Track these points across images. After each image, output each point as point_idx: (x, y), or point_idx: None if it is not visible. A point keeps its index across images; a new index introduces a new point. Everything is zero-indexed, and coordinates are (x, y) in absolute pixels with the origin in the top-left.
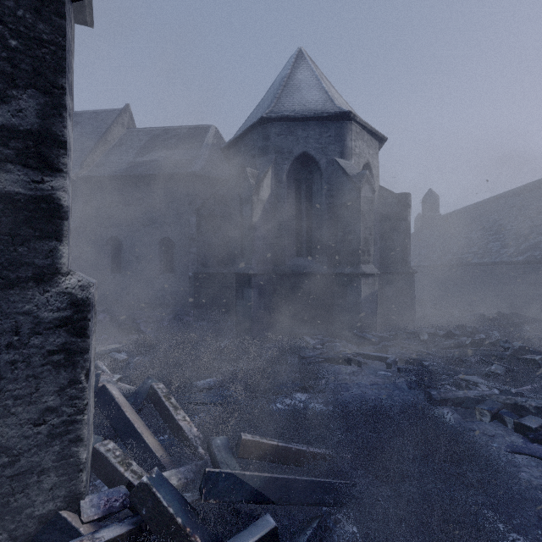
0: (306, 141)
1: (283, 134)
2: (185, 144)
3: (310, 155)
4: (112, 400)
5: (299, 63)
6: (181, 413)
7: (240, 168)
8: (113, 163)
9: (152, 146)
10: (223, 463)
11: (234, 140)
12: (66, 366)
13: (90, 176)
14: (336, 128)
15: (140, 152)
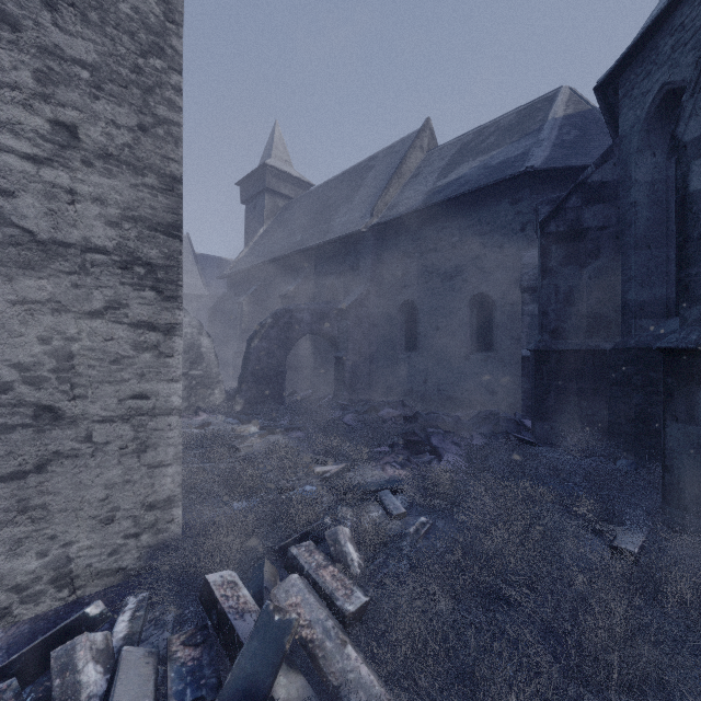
0: None
1: None
2: (512, 135)
3: None
4: None
5: None
6: None
7: (654, 101)
8: (408, 198)
9: (459, 159)
10: None
11: (635, 42)
12: None
13: (380, 223)
14: None
15: (441, 174)
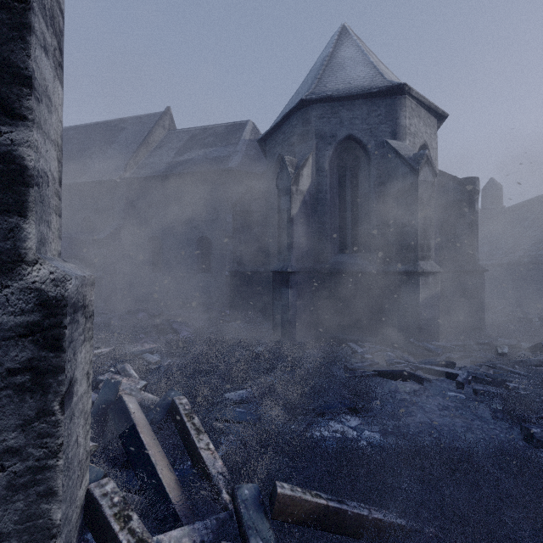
0: (352, 122)
1: (325, 116)
2: (223, 141)
3: (356, 138)
4: (127, 417)
5: (342, 40)
6: (204, 439)
7: (277, 159)
8: (154, 164)
9: (191, 146)
10: (252, 528)
11: (271, 129)
12: (33, 390)
13: (132, 178)
14: (387, 105)
15: (179, 152)
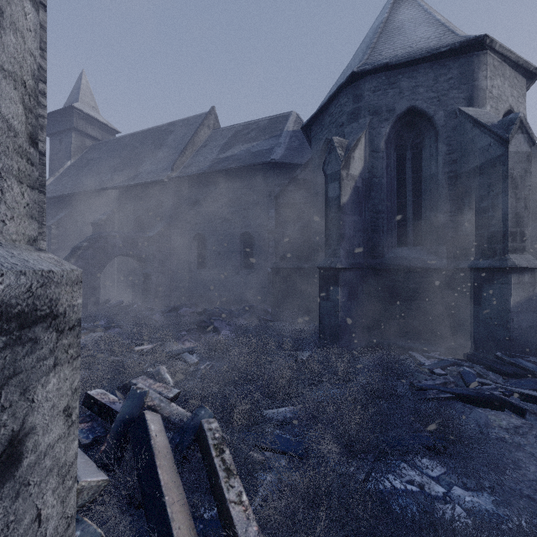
0: (414, 91)
1: (380, 88)
2: (265, 134)
3: (419, 110)
4: (146, 442)
5: (399, 3)
6: (236, 485)
7: (323, 145)
8: (199, 162)
9: (234, 142)
10: None
11: (316, 112)
12: None
13: (178, 177)
14: (461, 65)
15: (222, 149)
